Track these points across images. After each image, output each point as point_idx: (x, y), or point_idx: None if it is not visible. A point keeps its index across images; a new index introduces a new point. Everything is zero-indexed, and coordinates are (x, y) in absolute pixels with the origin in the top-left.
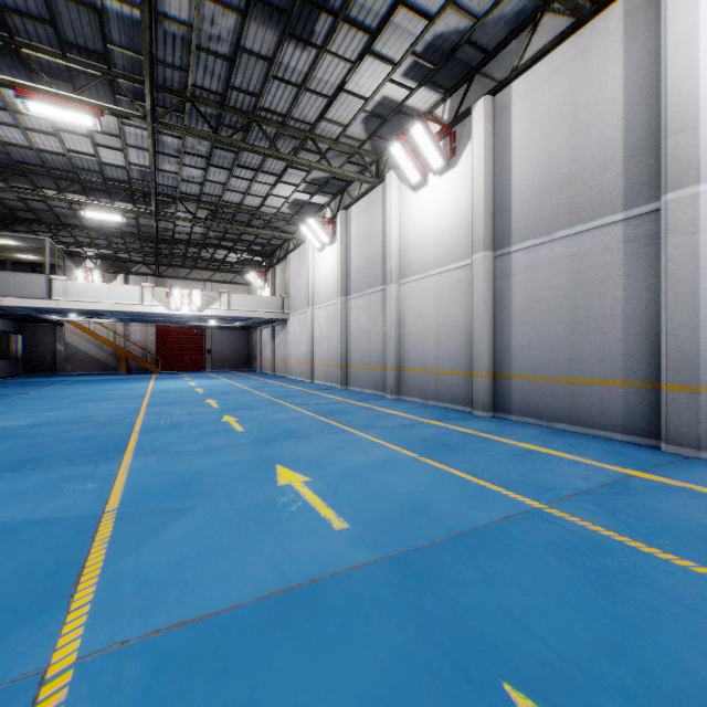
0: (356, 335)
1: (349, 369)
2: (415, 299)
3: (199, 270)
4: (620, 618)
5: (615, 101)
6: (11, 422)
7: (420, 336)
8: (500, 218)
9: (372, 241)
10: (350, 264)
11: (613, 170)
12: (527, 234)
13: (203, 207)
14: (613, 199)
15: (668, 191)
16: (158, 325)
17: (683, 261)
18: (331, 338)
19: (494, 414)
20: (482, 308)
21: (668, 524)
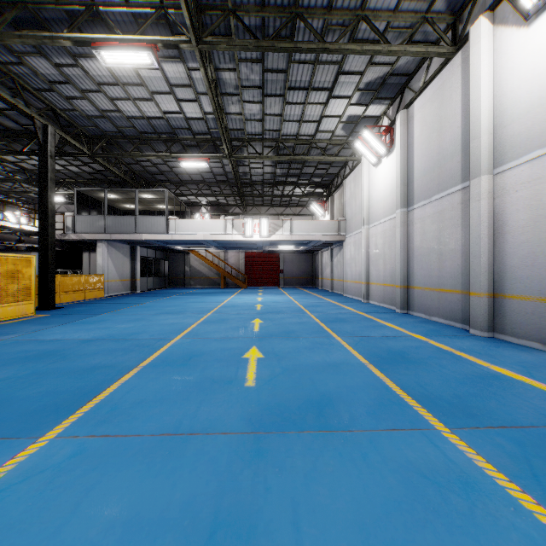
0: (420, 251)
1: (411, 291)
2: (529, 190)
3: (274, 206)
4: None
5: None
6: (84, 333)
7: (540, 245)
8: None
9: (445, 130)
10: (412, 169)
11: None
12: None
13: (268, 145)
14: None
15: None
16: (246, 251)
17: None
18: (389, 256)
19: None
20: None
21: None
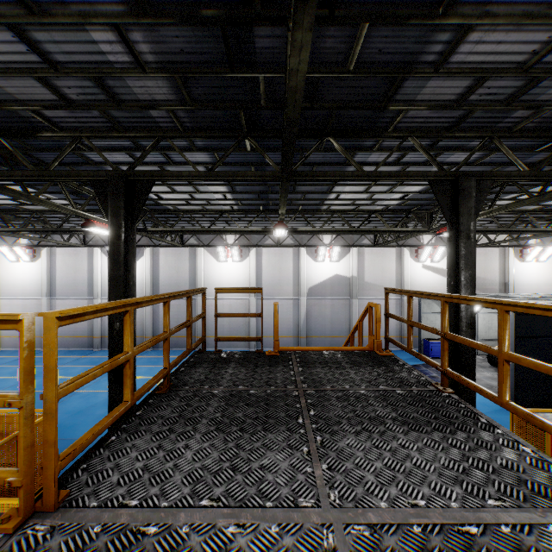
0: None
1: None
2: None
3: None
4: None
5: (187, 270)
6: None
7: None
8: (156, 287)
9: (79, 273)
10: (56, 279)
11: (187, 286)
12: None
13: None
14: None
15: (197, 297)
16: None
17: (200, 312)
18: None
19: (153, 349)
20: (149, 315)
21: None
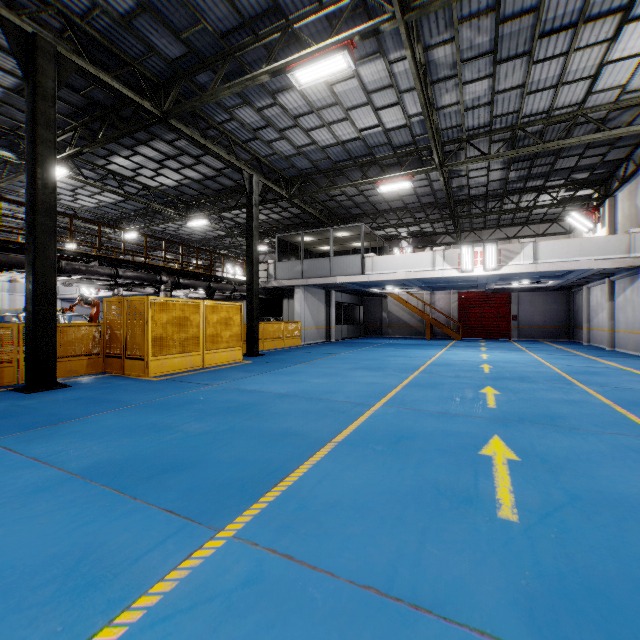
0: None
1: None
2: None
3: (502, 228)
4: None
5: None
6: (279, 386)
7: None
8: None
9: None
10: None
11: None
12: None
13: (497, 139)
14: None
15: None
16: (460, 292)
17: None
18: None
19: None
20: None
21: None
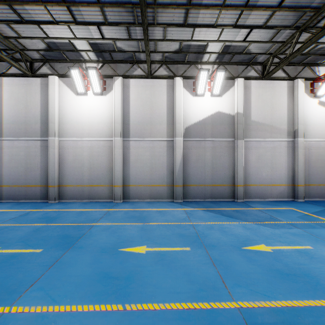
0: None
1: None
2: None
3: None
4: (1, 236)
5: (38, 105)
6: None
7: None
8: None
9: None
10: None
11: (38, 125)
12: (10, 135)
13: None
14: (38, 133)
15: (49, 137)
16: None
17: (52, 155)
18: None
19: None
20: None
21: (30, 219)
